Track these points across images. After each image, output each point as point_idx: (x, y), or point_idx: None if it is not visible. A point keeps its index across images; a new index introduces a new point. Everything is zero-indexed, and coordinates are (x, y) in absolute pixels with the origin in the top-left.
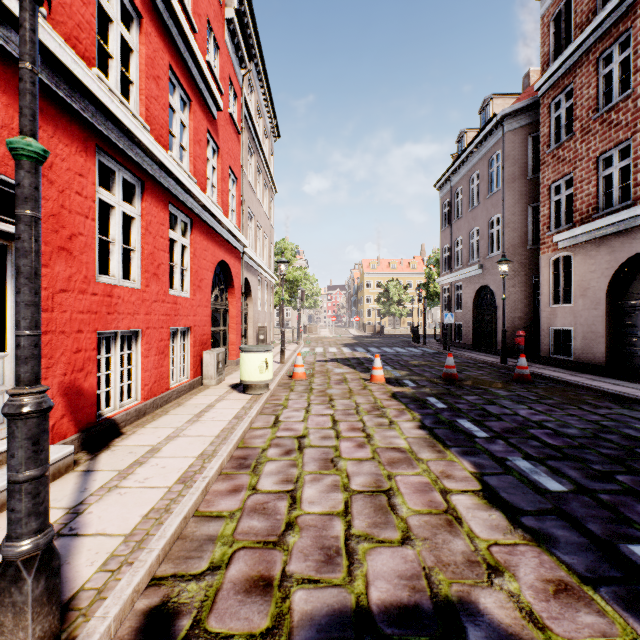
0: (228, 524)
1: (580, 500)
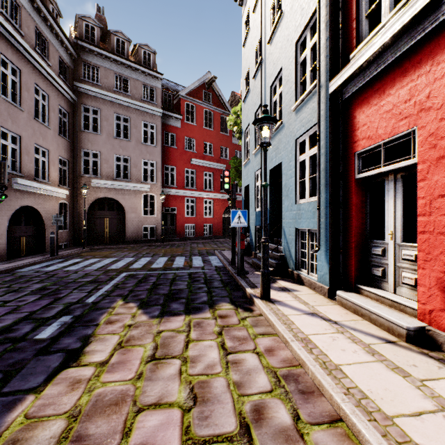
0: (253, 331)
1: (1, 364)
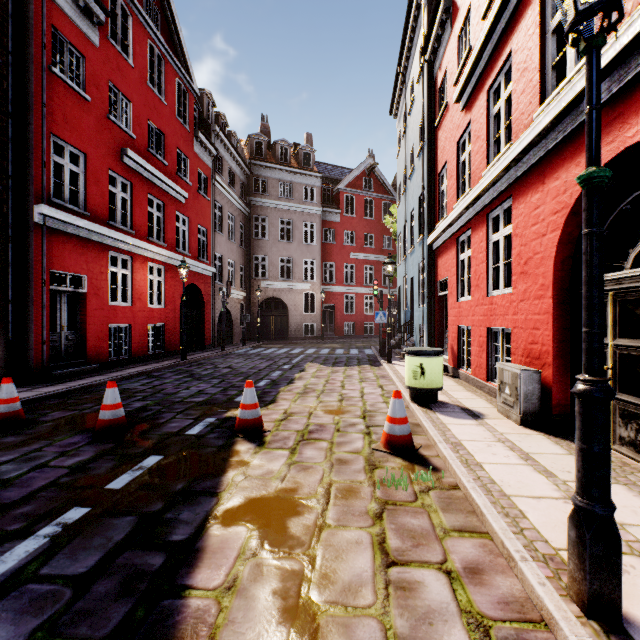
0: (375, 370)
1: (279, 370)
